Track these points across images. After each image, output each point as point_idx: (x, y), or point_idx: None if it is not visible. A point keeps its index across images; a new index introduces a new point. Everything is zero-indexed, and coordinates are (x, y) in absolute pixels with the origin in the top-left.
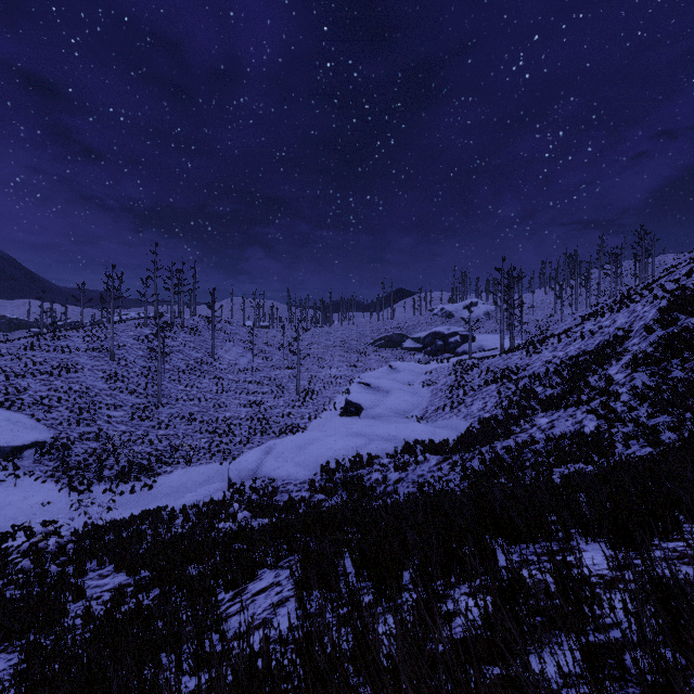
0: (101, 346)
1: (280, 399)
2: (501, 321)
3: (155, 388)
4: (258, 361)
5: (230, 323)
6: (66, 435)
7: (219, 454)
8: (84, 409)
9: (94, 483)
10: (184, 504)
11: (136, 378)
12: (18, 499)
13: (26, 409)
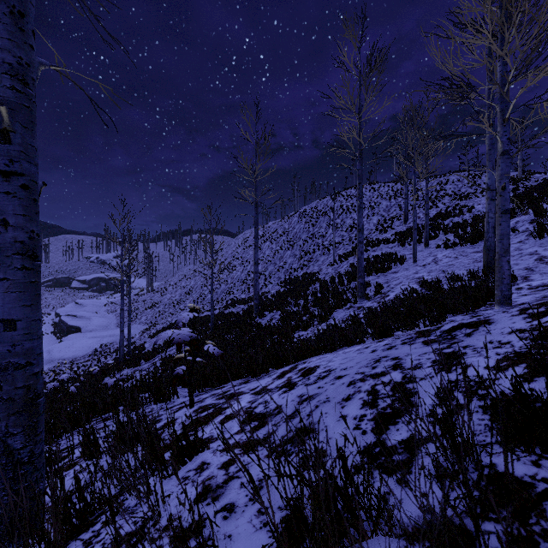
0: None
1: None
2: (147, 277)
3: None
4: None
5: None
6: None
7: None
8: None
9: None
10: None
11: None
12: None
13: None
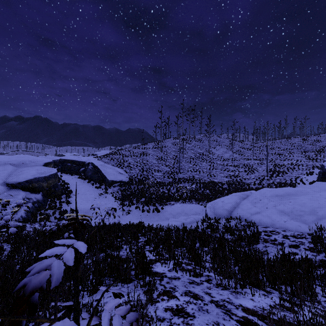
0: (158, 146)
1: (251, 175)
2: None
3: (178, 165)
4: (236, 156)
5: (219, 137)
6: (134, 180)
7: (205, 200)
8: (145, 170)
9: (135, 203)
10: (160, 225)
11: (169, 160)
12: (104, 203)
13: (124, 168)
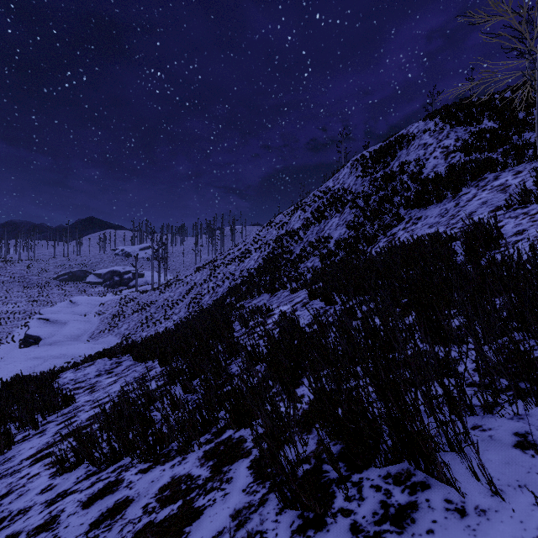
0: None
1: None
2: (152, 270)
3: None
4: None
5: None
6: None
7: None
8: None
9: None
10: None
11: None
12: None
13: None
